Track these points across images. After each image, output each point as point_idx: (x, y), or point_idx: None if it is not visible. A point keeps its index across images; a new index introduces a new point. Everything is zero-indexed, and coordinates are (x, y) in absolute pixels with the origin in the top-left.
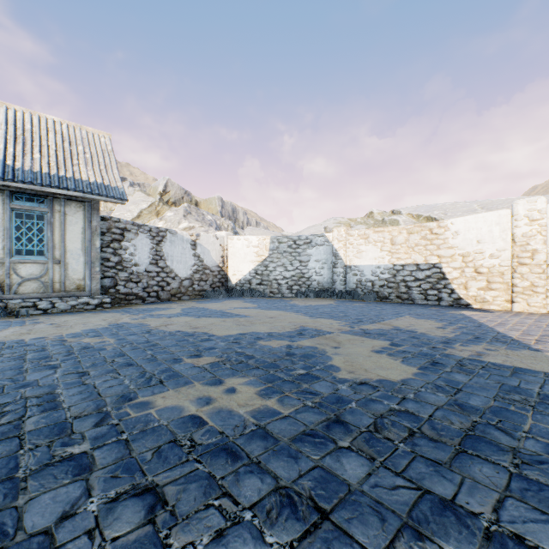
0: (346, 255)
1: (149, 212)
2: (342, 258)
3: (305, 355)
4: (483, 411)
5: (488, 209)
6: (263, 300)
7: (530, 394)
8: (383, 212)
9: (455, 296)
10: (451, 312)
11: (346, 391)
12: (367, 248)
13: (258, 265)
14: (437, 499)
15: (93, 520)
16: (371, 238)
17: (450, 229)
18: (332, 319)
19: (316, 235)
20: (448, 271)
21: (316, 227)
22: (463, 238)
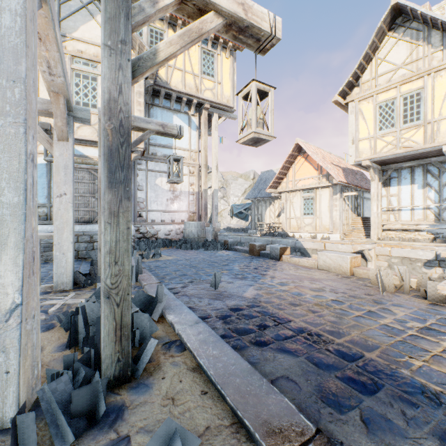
0: None
1: (249, 189)
2: None
3: None
4: None
5: None
6: None
7: None
8: None
9: None
10: None
11: None
12: None
13: None
14: None
15: None
16: None
17: None
18: None
19: None
20: None
21: None
22: None
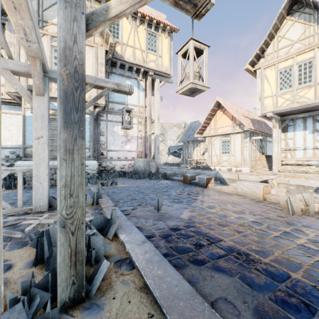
0: None
1: (181, 135)
2: None
3: None
4: None
5: None
6: None
7: None
8: None
9: None
10: None
11: None
12: None
13: None
14: None
15: None
16: None
17: None
18: None
19: None
20: None
21: None
22: None
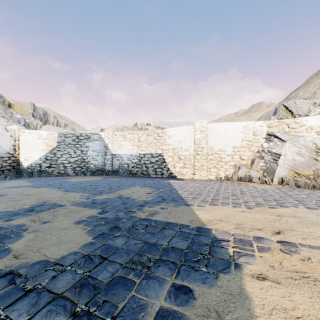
0: (113, 147)
1: None
2: (110, 149)
3: None
4: (100, 289)
5: None
6: (46, 179)
7: (158, 251)
8: (143, 124)
9: (169, 172)
10: (164, 181)
11: None
12: (125, 143)
13: (48, 153)
14: None
15: None
16: (127, 137)
17: (167, 134)
18: (81, 192)
19: (93, 133)
20: (166, 158)
21: (97, 129)
22: (173, 140)
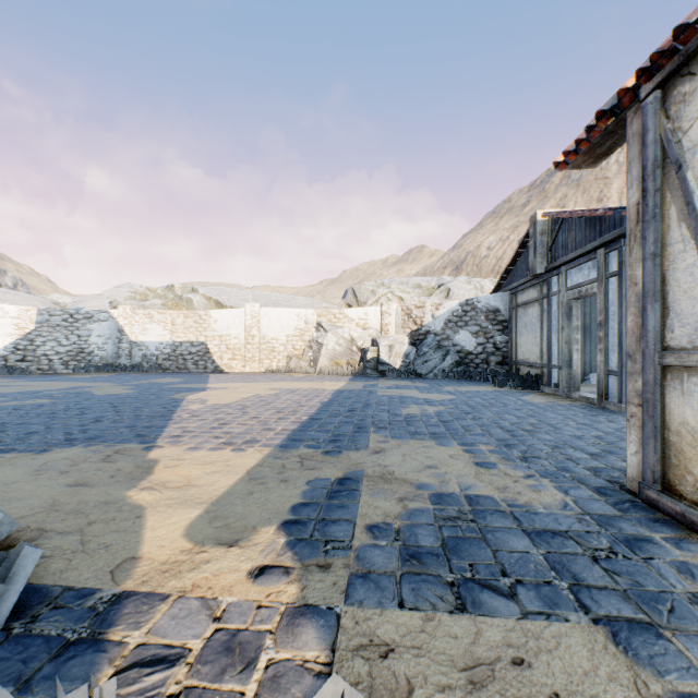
0: (133, 331)
1: None
2: (129, 334)
3: (78, 393)
4: (148, 394)
5: (256, 301)
6: (31, 376)
7: (173, 391)
8: (186, 287)
9: (216, 365)
10: (204, 375)
11: (96, 396)
12: (152, 326)
13: (20, 339)
14: (111, 402)
15: (5, 412)
16: (156, 319)
17: (213, 317)
18: (106, 382)
19: (99, 310)
20: (211, 347)
21: (101, 300)
22: (220, 325)
